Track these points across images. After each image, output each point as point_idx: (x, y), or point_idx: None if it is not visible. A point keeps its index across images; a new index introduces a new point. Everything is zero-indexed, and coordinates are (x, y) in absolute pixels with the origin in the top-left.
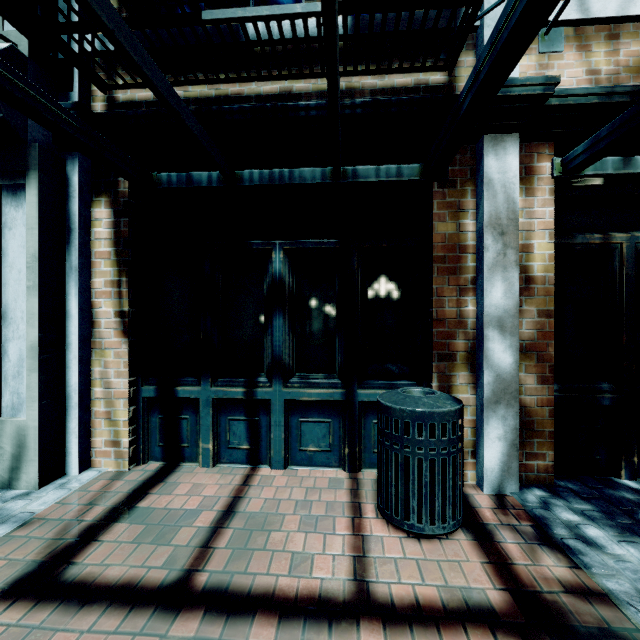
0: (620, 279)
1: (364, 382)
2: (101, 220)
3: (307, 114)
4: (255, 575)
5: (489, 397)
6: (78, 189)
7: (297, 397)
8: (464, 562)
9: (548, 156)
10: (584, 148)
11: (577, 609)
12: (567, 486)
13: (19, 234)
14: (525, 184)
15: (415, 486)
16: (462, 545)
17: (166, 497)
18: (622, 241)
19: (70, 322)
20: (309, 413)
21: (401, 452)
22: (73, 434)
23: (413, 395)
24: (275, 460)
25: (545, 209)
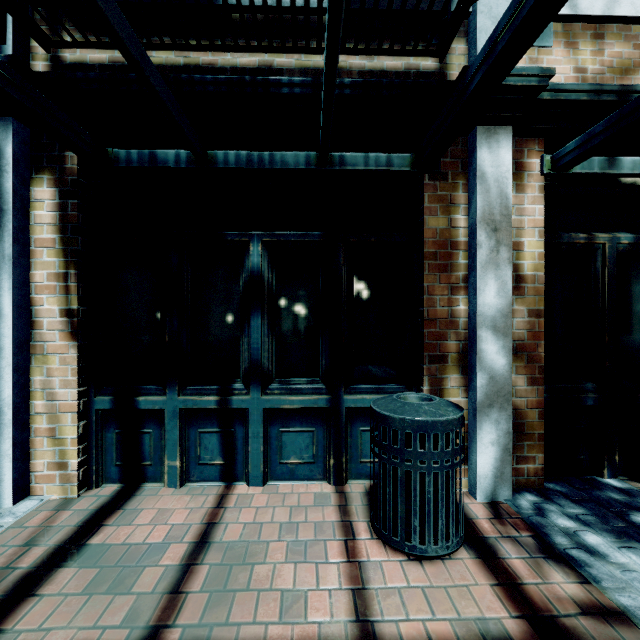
0: (602, 279)
1: (350, 387)
2: (43, 201)
3: (290, 91)
4: (239, 625)
5: (482, 400)
6: (12, 162)
7: (278, 405)
8: (472, 585)
9: (538, 152)
10: (577, 144)
11: (598, 633)
12: (556, 489)
13: None
14: (516, 180)
15: (417, 503)
16: (466, 564)
17: (125, 528)
18: (605, 241)
19: (2, 322)
20: (291, 422)
21: (401, 466)
22: (6, 457)
23: (412, 402)
24: (253, 476)
25: (535, 206)
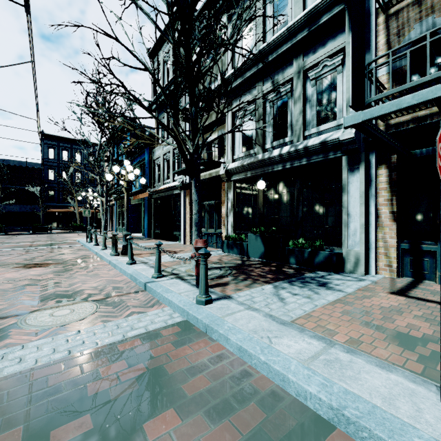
0: None
1: None
2: (382, 175)
3: None
4: None
5: None
6: (374, 164)
7: None
8: None
9: None
10: None
11: None
12: None
13: (354, 185)
14: None
15: None
16: None
17: (429, 288)
18: None
19: (371, 216)
20: None
21: None
22: (372, 259)
23: None
24: None
25: None
